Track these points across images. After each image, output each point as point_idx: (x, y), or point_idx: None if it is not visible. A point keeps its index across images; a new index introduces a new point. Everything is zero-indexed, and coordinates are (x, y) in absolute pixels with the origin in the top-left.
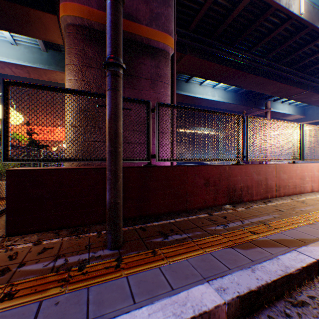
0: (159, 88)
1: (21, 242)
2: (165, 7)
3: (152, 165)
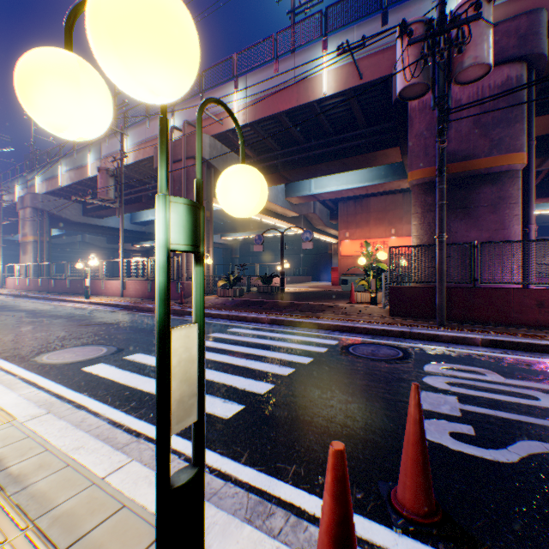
0: (501, 211)
1: (396, 318)
2: (509, 127)
3: (475, 287)
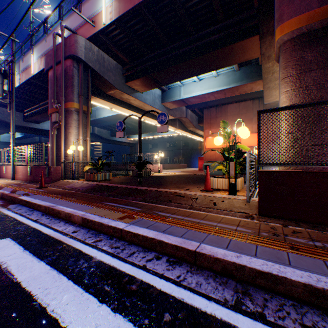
0: None
1: (270, 221)
2: None
3: None
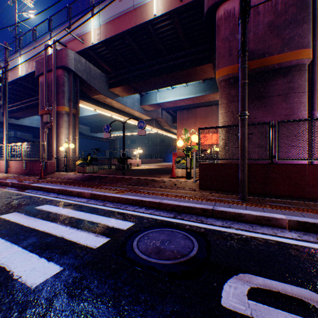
0: (291, 99)
1: (204, 192)
2: (298, 27)
3: (273, 163)
